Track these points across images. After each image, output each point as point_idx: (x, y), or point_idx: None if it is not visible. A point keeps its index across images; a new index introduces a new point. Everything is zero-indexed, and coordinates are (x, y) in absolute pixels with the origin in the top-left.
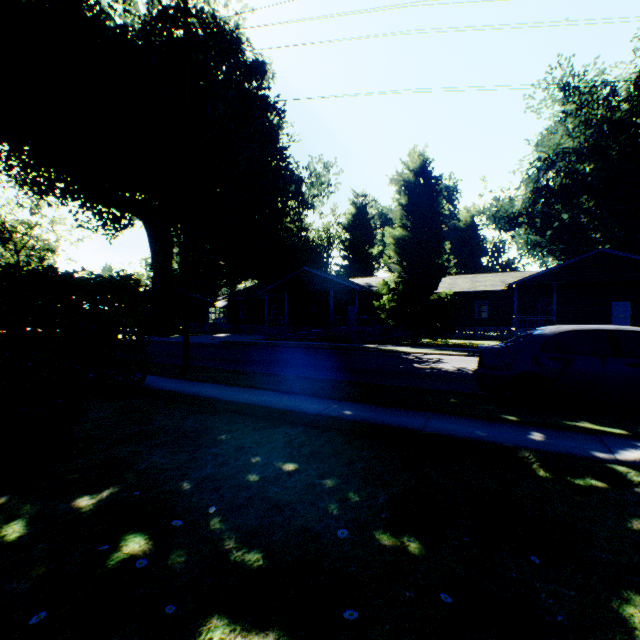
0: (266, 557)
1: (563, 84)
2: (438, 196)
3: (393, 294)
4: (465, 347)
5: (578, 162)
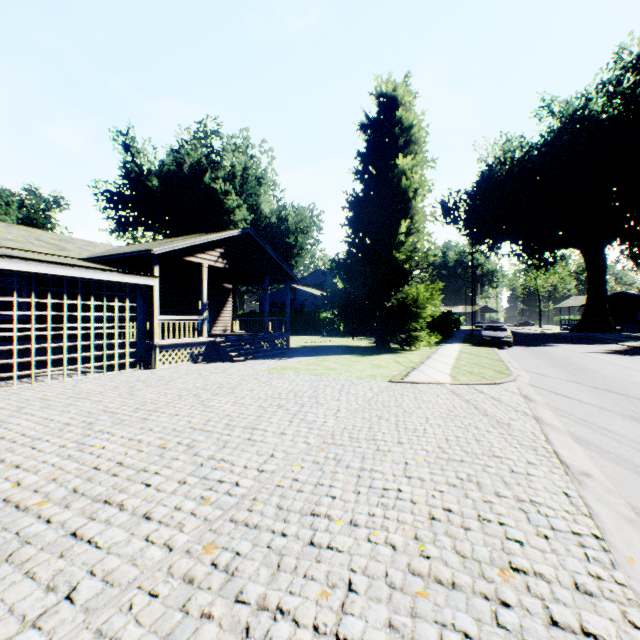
0: None
1: None
2: None
3: None
4: None
5: None
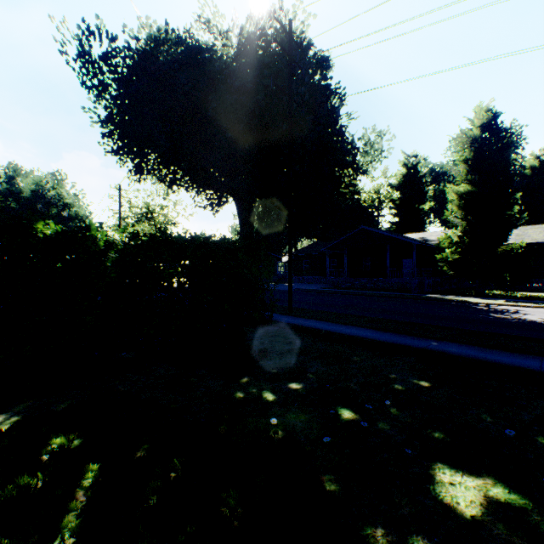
0: (450, 437)
1: None
2: (508, 148)
3: (455, 247)
4: (543, 300)
5: None
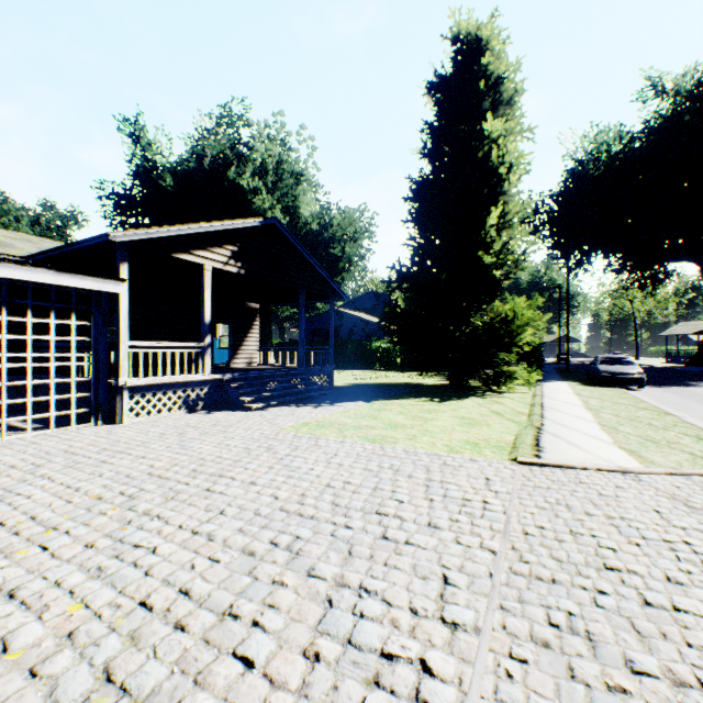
0: None
1: None
2: None
3: None
4: None
5: None
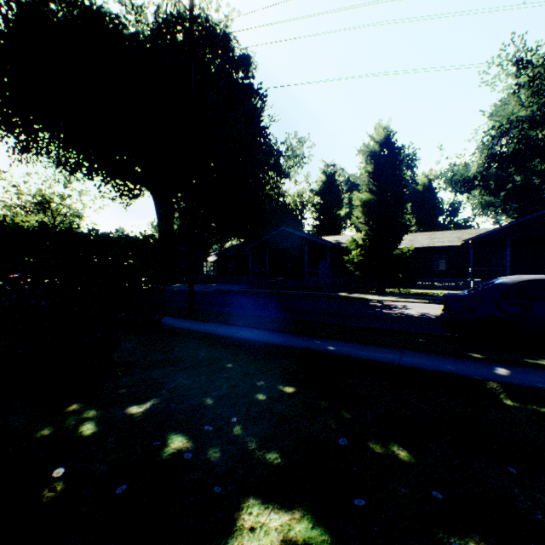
0: (283, 457)
1: (516, 59)
2: (401, 164)
3: (360, 249)
4: (425, 296)
5: (531, 129)
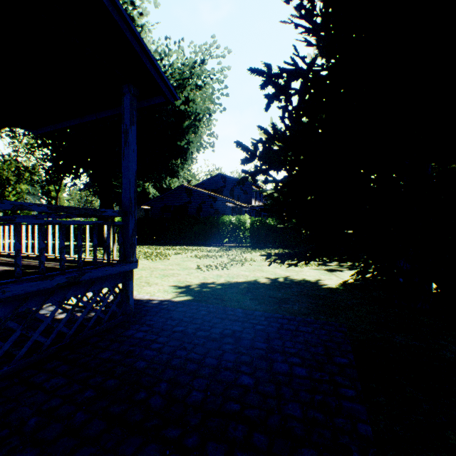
0: None
1: None
2: None
3: None
4: None
5: None
